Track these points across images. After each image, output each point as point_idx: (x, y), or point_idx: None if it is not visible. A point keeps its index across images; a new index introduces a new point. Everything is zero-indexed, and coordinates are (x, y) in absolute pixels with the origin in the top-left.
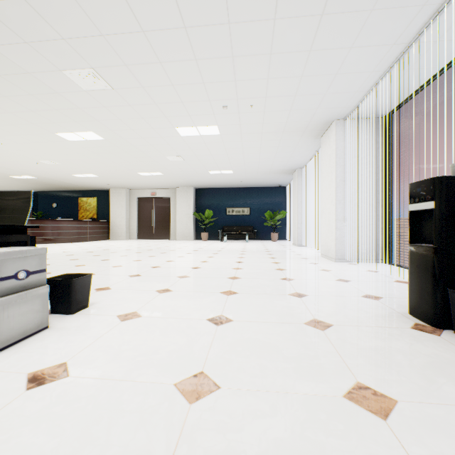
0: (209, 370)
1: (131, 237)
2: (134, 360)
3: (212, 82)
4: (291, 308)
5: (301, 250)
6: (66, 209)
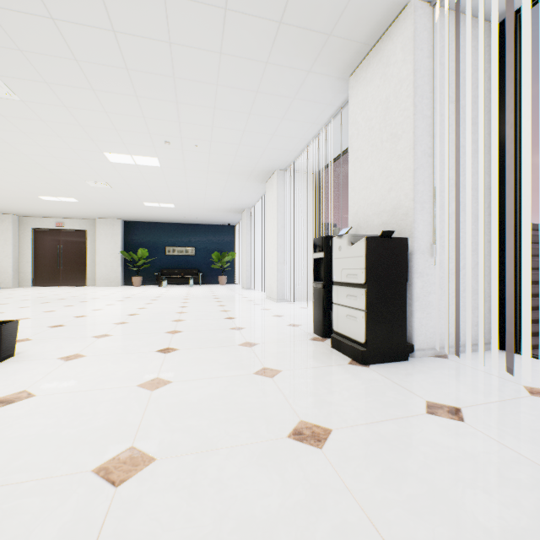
0: (163, 376)
1: (22, 283)
2: (95, 380)
3: (154, 118)
4: (229, 337)
5: (249, 293)
6: None
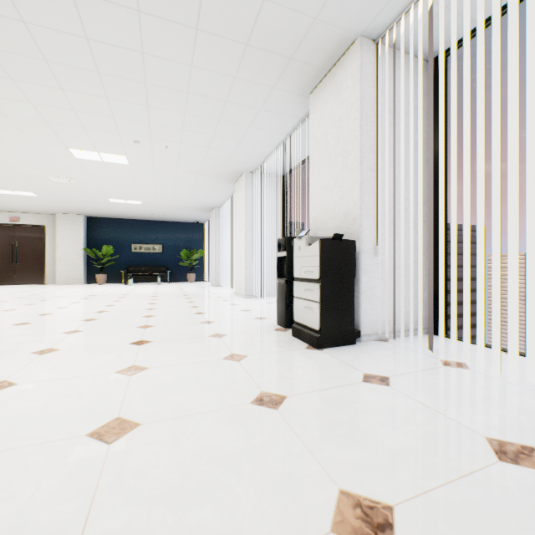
0: (139, 363)
1: None
2: (74, 369)
3: (124, 119)
4: (200, 330)
5: (218, 290)
6: None
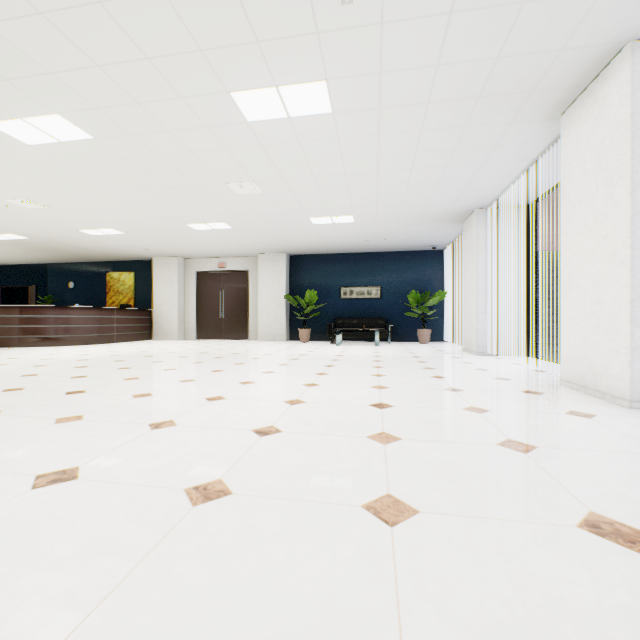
0: None
1: (187, 335)
2: None
3: None
4: None
5: (496, 366)
6: (88, 291)
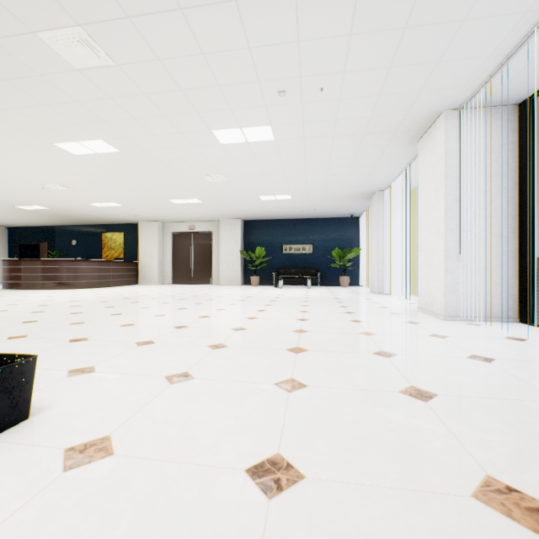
0: None
1: (165, 281)
2: None
3: (262, 45)
4: (420, 436)
5: (385, 301)
6: (87, 247)
